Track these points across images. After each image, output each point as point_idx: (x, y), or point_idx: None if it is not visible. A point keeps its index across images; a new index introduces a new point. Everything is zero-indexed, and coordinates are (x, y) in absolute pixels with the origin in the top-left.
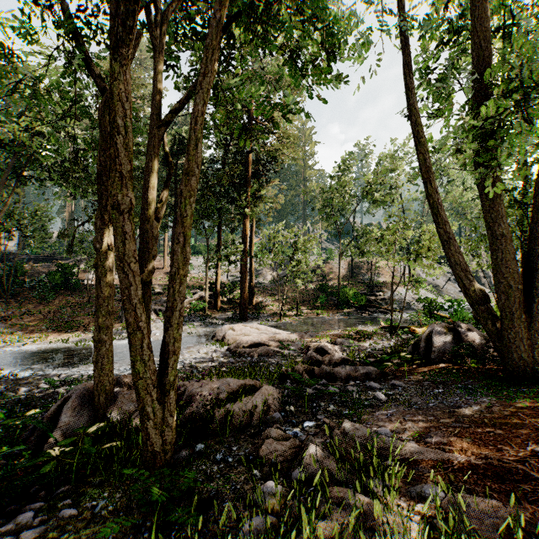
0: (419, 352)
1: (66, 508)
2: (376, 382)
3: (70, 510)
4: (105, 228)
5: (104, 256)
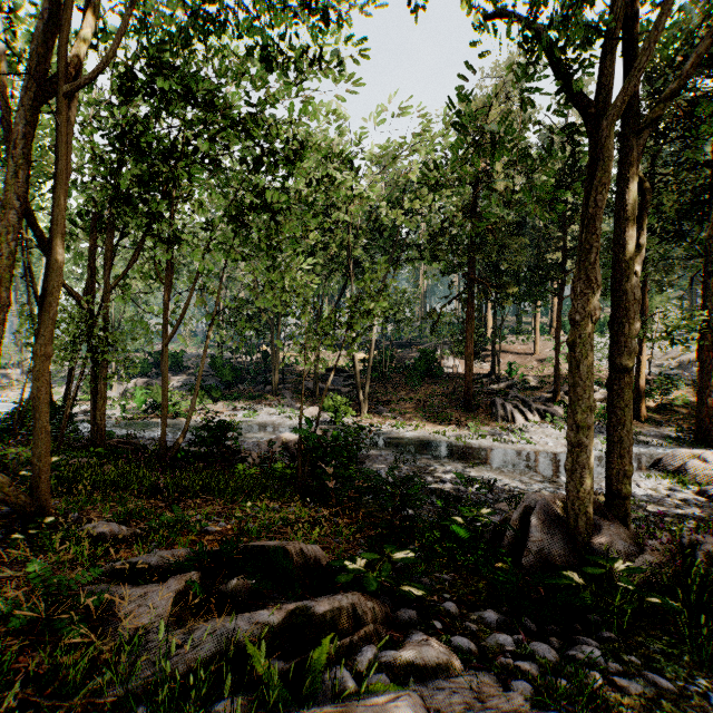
0: None
1: (642, 669)
2: None
3: (662, 679)
4: (588, 293)
5: (583, 331)
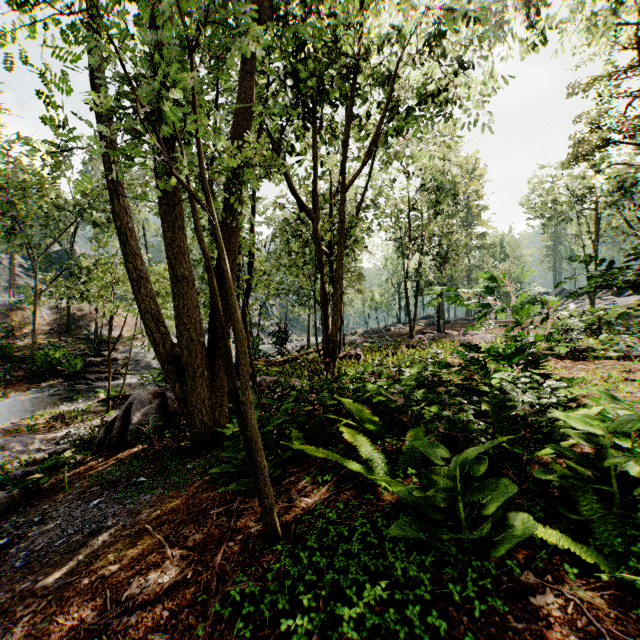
0: (113, 436)
1: None
2: (3, 520)
3: None
4: None
5: None
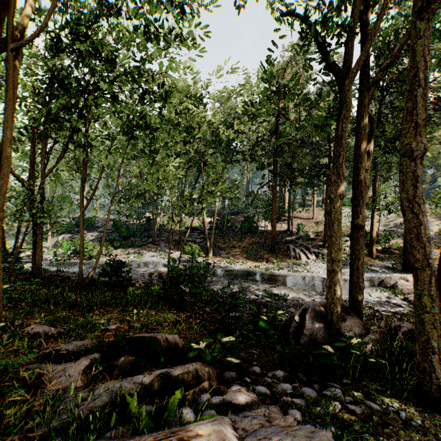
0: None
1: (364, 399)
2: None
3: (374, 404)
4: (338, 182)
5: (335, 204)
